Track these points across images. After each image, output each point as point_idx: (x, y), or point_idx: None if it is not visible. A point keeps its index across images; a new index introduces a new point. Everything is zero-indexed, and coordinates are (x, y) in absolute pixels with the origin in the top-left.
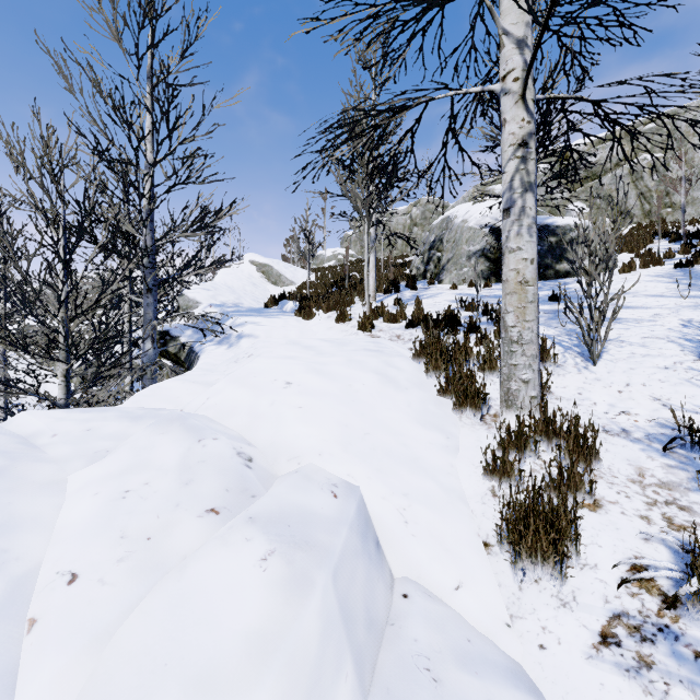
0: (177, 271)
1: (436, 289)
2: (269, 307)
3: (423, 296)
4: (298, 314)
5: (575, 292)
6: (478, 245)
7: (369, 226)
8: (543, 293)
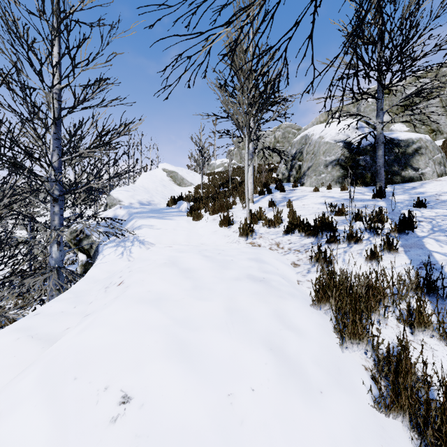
0: (72, 184)
1: (301, 191)
2: (170, 206)
3: (292, 198)
4: (189, 215)
5: (432, 197)
6: (333, 156)
7: (249, 141)
8: (400, 197)
